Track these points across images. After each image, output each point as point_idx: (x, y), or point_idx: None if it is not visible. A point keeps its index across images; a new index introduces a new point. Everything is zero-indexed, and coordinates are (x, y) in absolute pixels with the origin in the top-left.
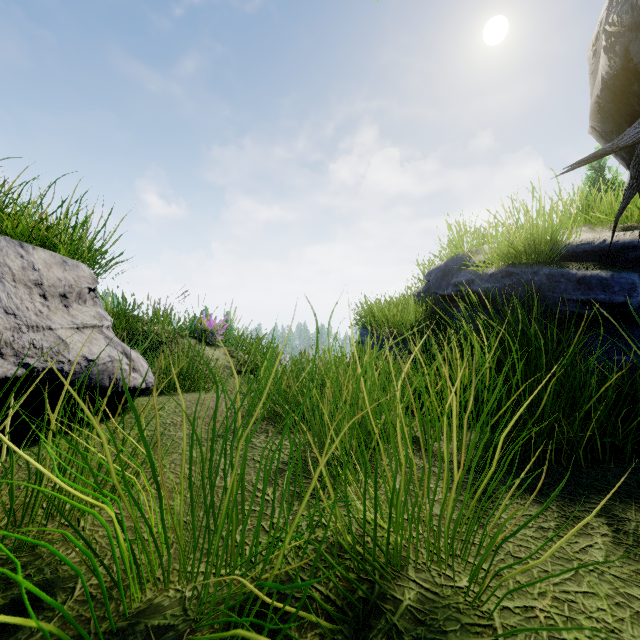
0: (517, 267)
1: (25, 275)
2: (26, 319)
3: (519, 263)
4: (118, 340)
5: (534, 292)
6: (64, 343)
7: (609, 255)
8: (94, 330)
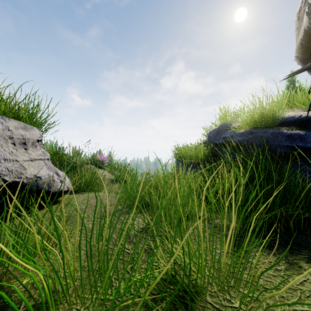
0: (255, 129)
1: (4, 133)
2: (4, 156)
3: (256, 127)
4: (53, 166)
5: (264, 142)
6: (24, 168)
7: (303, 123)
8: (40, 161)
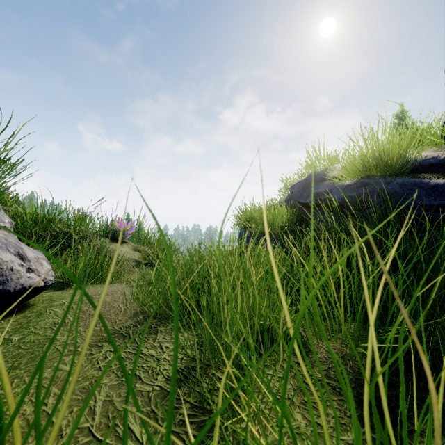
0: (371, 179)
1: None
2: None
3: (372, 175)
4: (15, 241)
5: (388, 199)
6: None
7: None
8: None
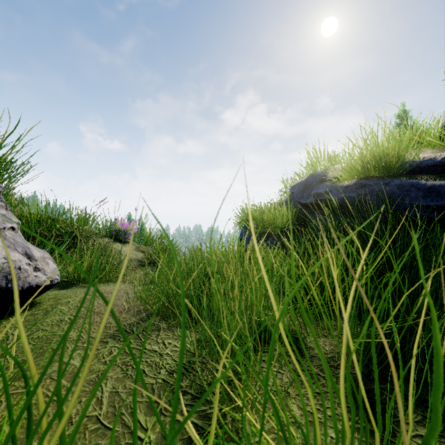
0: (370, 180)
1: None
2: None
3: (371, 176)
4: (23, 241)
5: (386, 199)
6: None
7: None
8: None
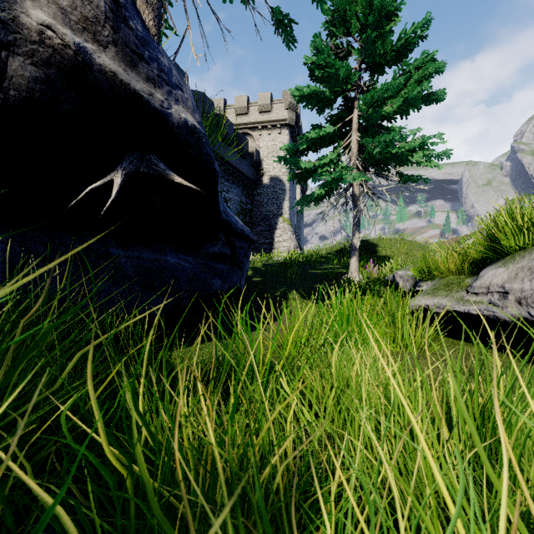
0: None
1: None
2: None
3: None
4: None
5: None
6: None
7: None
8: None
